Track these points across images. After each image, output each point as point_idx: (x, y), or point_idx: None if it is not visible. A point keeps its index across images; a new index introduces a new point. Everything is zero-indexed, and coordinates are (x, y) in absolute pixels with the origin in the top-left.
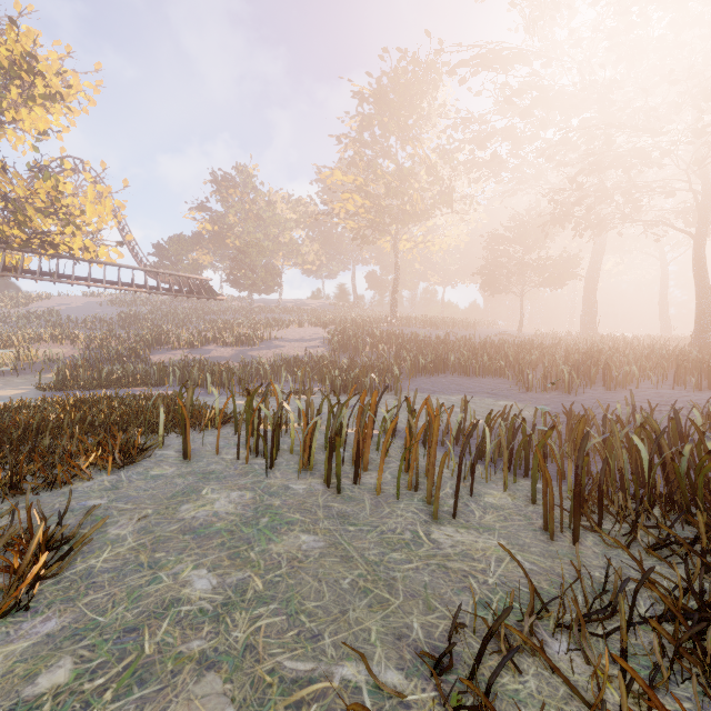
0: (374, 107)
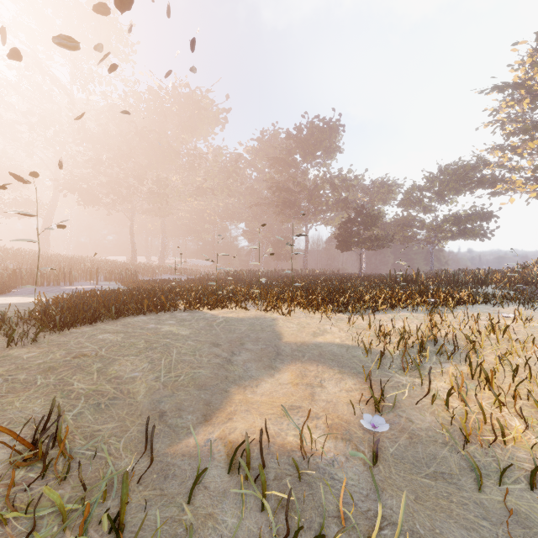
0: None
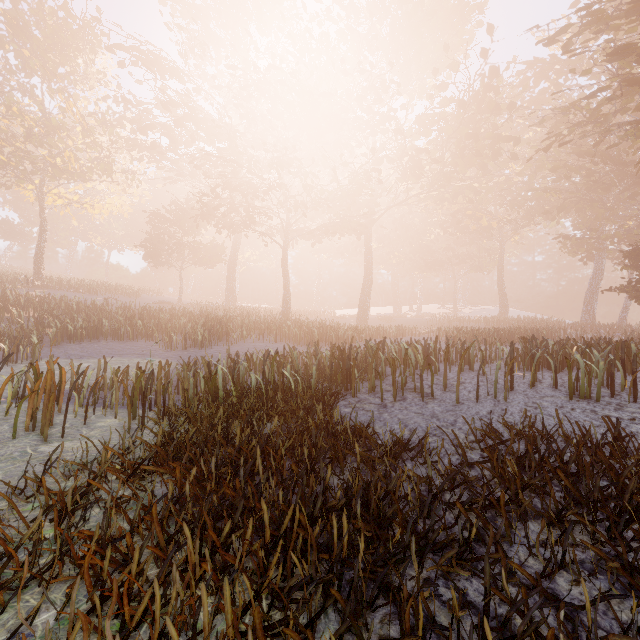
0: (8, 29)
